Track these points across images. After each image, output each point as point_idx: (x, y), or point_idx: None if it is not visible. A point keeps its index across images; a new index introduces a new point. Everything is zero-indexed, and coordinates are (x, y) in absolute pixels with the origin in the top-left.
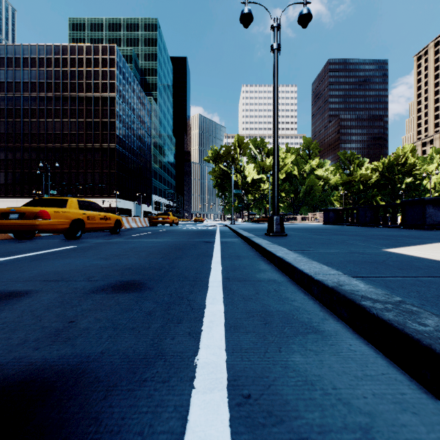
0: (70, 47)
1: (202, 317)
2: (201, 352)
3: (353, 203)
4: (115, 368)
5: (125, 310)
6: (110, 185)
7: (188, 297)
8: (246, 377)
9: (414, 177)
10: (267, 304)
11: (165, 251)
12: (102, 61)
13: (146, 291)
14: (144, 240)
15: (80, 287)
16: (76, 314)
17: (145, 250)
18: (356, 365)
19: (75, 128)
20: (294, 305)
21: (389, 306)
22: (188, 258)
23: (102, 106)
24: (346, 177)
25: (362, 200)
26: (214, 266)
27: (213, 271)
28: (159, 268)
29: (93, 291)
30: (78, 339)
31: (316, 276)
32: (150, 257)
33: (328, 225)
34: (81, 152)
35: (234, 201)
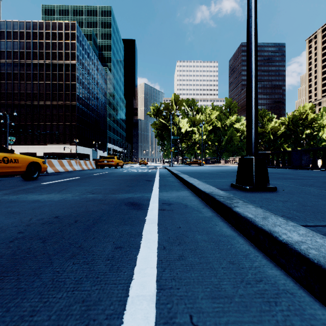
0: (39, 23)
1: None
2: None
3: (264, 149)
4: None
5: None
6: (71, 135)
7: None
8: None
9: (312, 129)
10: None
11: None
12: (65, 35)
13: None
14: (29, 197)
15: None
16: None
17: None
18: None
19: (43, 89)
20: None
21: None
22: None
23: (65, 71)
24: (260, 129)
25: (272, 147)
26: None
27: None
28: None
29: None
30: None
31: None
32: None
33: None
34: (48, 108)
35: (172, 146)
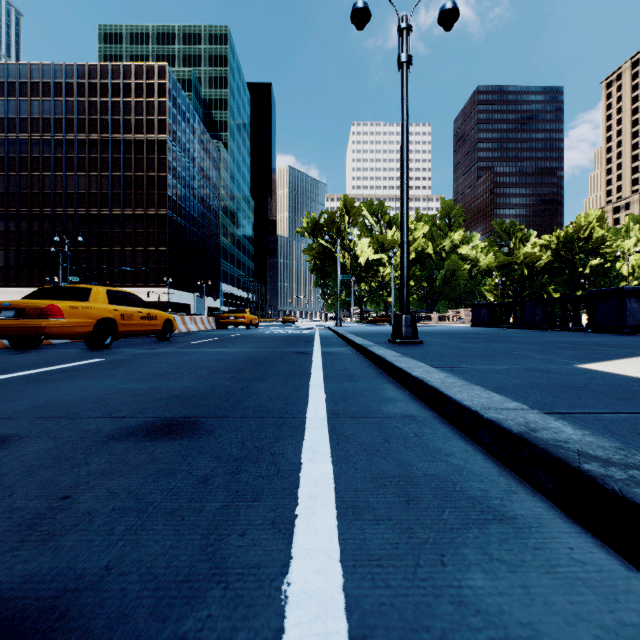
0: (100, 67)
1: (296, 487)
2: (294, 566)
3: (513, 295)
4: (128, 605)
5: (163, 473)
6: (159, 269)
7: (271, 448)
8: (385, 629)
9: (602, 257)
10: (405, 462)
11: (237, 367)
12: (147, 88)
13: (202, 437)
14: (207, 350)
15: (93, 430)
16: (77, 482)
17: (206, 366)
18: (596, 597)
19: (107, 186)
20: (452, 463)
21: (637, 475)
22: (273, 378)
23: (147, 153)
24: (504, 258)
25: (527, 291)
26: (313, 392)
27: (312, 400)
28: (227, 395)
29: (115, 436)
30: (69, 537)
31: (486, 411)
32: (214, 377)
33: (479, 327)
34: (116, 220)
35: (340, 292)
